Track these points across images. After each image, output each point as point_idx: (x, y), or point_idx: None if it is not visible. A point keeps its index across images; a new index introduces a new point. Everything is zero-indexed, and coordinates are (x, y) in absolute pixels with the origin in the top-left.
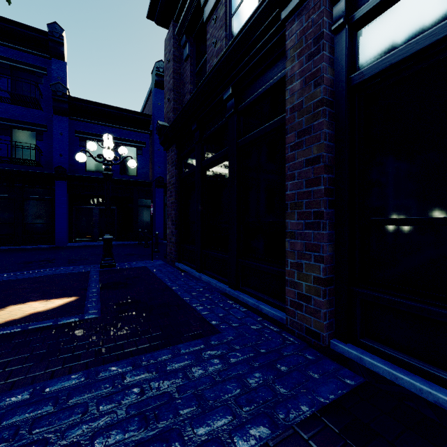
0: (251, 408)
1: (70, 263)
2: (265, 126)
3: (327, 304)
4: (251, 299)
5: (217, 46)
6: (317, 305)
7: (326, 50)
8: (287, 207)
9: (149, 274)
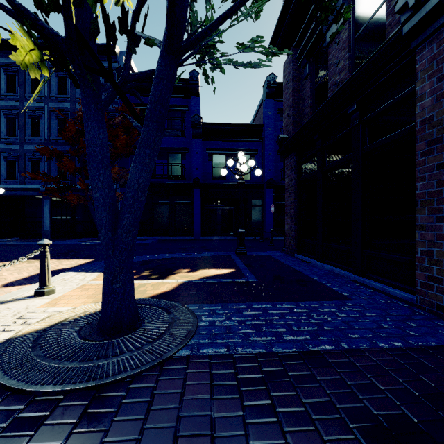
0: (386, 334)
1: (211, 250)
2: (392, 134)
3: None
4: (378, 284)
5: (339, 65)
6: None
7: None
8: (417, 204)
9: (275, 260)
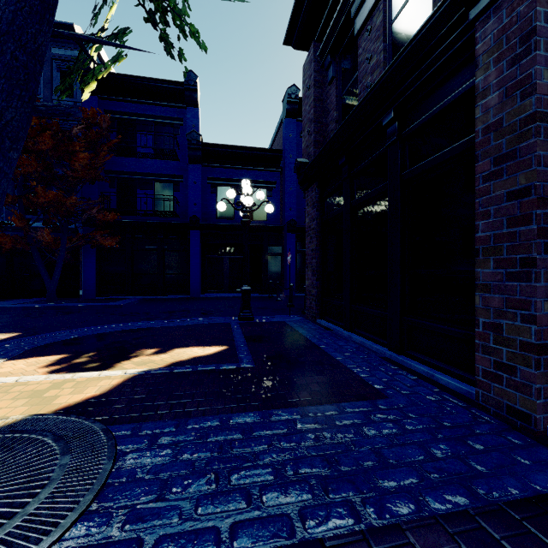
0: (440, 475)
1: (208, 314)
2: (441, 153)
3: (543, 378)
4: (422, 367)
5: (372, 62)
6: (526, 378)
7: (540, 49)
8: (477, 252)
9: (290, 329)
